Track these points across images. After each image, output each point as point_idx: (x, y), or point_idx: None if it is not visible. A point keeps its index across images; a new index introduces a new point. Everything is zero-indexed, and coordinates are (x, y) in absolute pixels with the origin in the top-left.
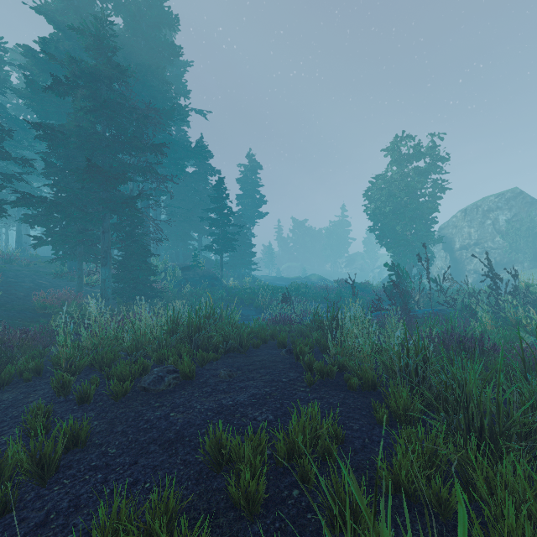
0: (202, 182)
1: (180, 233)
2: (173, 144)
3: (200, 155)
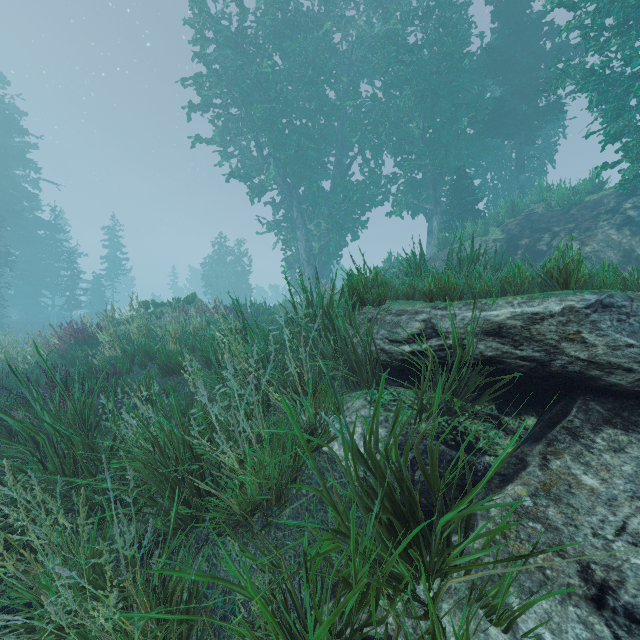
0: (56, 246)
1: (31, 292)
2: (22, 224)
3: (52, 230)
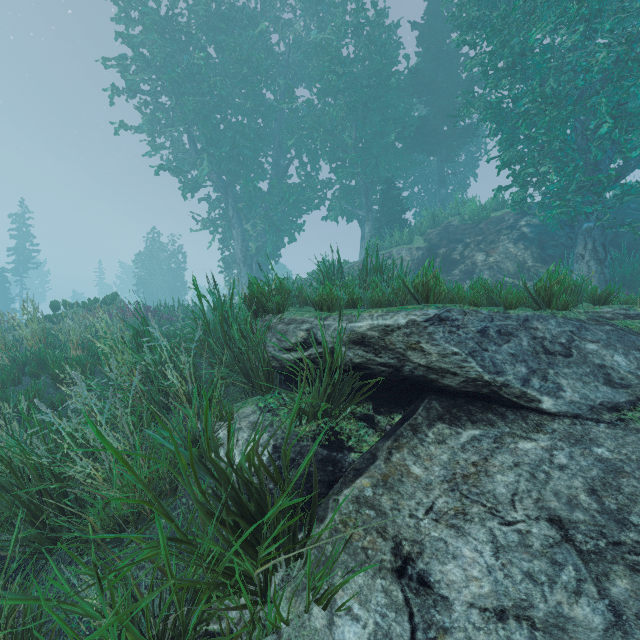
0: None
1: None
2: None
3: None
